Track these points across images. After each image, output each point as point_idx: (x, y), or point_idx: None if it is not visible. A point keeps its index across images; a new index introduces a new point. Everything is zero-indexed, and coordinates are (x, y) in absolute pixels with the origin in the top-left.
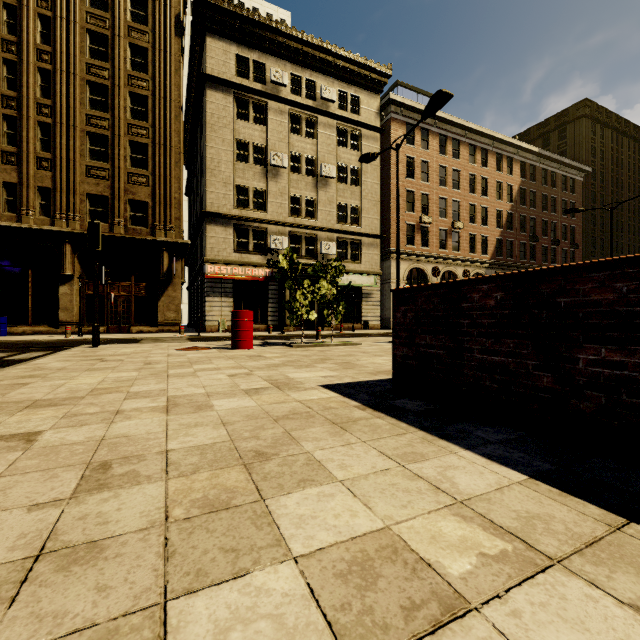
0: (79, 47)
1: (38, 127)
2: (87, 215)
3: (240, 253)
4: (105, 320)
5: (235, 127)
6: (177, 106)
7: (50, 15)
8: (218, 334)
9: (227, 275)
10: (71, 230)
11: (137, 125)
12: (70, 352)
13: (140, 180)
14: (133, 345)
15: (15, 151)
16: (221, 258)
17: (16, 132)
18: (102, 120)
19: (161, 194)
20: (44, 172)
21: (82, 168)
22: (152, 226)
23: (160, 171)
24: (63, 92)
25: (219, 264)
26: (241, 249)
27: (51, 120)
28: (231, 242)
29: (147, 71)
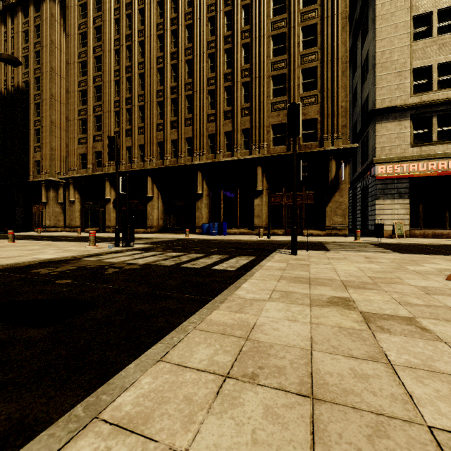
0: (266, 14)
1: (242, 87)
2: (271, 142)
3: (419, 146)
4: (283, 224)
5: (411, 4)
6: (343, 17)
7: (249, 2)
8: (399, 240)
9: (403, 173)
10: (261, 155)
11: (307, 53)
12: (274, 263)
13: (310, 101)
14: (333, 254)
15: (230, 109)
16: (394, 156)
17: (231, 96)
18: (281, 62)
19: (328, 107)
20: (245, 118)
21: (268, 106)
22: (320, 139)
23: (327, 86)
24: (256, 54)
25: (391, 163)
26: (419, 142)
27: (249, 78)
28: (406, 136)
29: (316, 1)
